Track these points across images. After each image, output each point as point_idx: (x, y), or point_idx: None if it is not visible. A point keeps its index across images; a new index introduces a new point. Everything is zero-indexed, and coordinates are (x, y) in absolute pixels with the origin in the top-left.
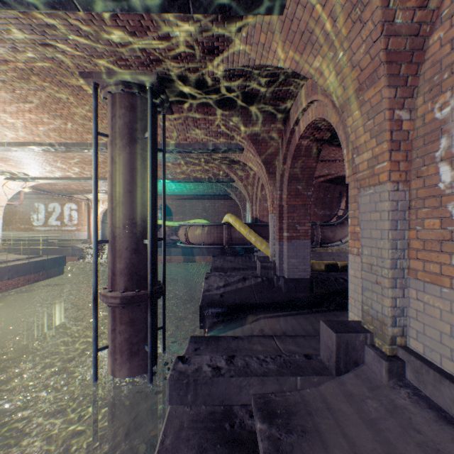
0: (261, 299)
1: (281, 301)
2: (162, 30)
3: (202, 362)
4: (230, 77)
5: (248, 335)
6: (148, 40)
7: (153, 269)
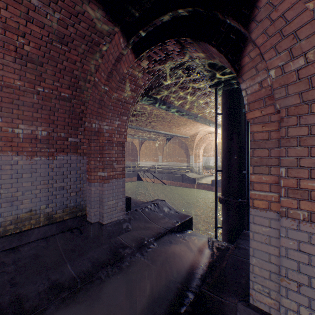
0: (239, 260)
1: (220, 269)
2: (177, 96)
3: (157, 201)
4: (192, 70)
5: (176, 225)
6: (186, 95)
7: (226, 188)
